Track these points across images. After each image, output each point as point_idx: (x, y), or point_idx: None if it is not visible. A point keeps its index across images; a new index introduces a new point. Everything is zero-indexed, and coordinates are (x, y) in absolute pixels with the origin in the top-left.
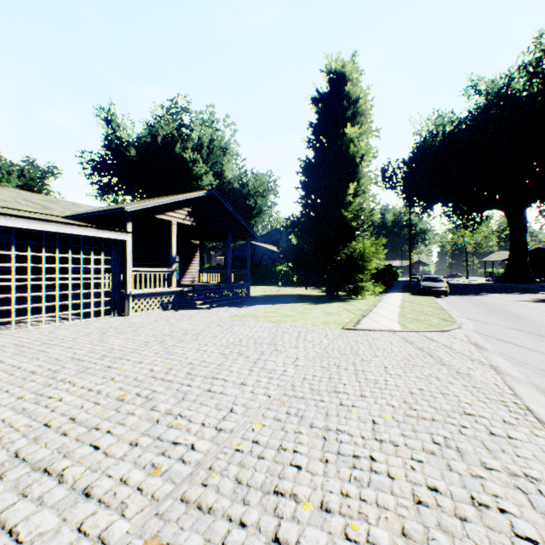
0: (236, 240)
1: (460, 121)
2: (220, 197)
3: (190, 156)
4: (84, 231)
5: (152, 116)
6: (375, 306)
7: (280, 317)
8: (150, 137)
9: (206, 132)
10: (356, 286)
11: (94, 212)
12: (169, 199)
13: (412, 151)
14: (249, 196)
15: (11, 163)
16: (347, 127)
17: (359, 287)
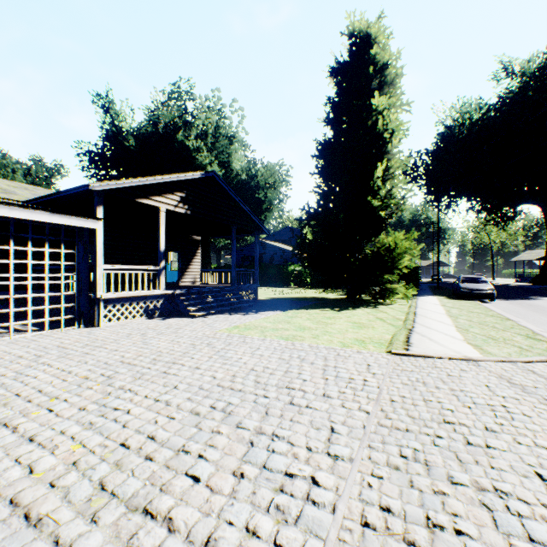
0: (242, 235)
1: (489, 107)
2: (222, 182)
3: (193, 144)
4: (31, 214)
5: (153, 101)
6: (414, 314)
7: (295, 330)
8: (150, 125)
9: (211, 119)
10: (383, 288)
11: (55, 193)
12: (153, 178)
13: (436, 140)
14: (259, 189)
15: (18, 161)
16: (373, 98)
17: (387, 289)
